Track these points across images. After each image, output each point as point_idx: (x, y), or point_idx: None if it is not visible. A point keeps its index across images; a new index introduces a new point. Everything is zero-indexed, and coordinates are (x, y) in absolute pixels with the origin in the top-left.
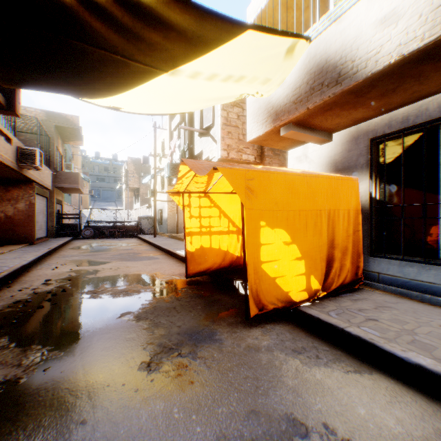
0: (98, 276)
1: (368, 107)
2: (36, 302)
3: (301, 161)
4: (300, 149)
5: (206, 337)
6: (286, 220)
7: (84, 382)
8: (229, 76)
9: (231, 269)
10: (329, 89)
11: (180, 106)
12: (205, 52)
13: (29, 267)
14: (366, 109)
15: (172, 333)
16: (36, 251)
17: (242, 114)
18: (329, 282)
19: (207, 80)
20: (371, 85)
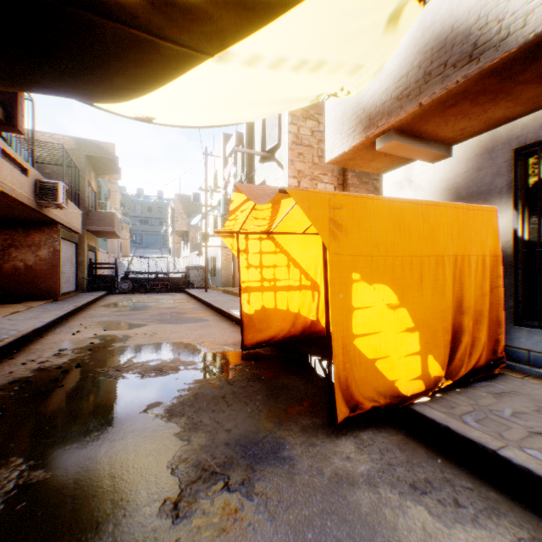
0: (128, 345)
1: (516, 99)
2: (38, 382)
3: (402, 188)
4: (401, 172)
5: (268, 453)
6: (391, 271)
7: (68, 537)
8: (302, 62)
9: (304, 338)
10: (456, 71)
11: (234, 112)
12: (268, 21)
13: (45, 331)
14: (511, 103)
15: (217, 442)
16: (58, 310)
17: (318, 129)
18: (455, 365)
19: (270, 68)
20: (529, 57)
